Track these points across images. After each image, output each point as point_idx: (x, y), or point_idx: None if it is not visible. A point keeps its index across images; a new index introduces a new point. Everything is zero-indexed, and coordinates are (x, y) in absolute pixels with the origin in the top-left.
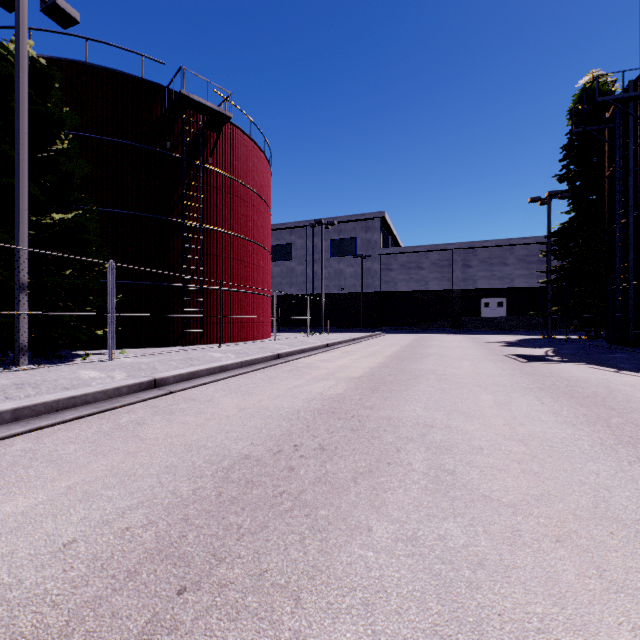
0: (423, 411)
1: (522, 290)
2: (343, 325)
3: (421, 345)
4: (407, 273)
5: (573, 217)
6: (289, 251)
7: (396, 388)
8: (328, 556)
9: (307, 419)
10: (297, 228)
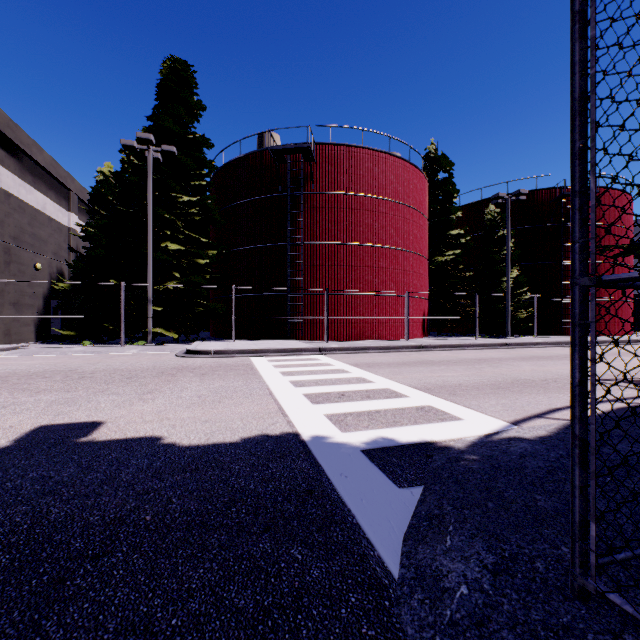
0: None
1: None
2: None
3: None
4: None
5: None
6: None
7: None
8: None
9: None
10: None
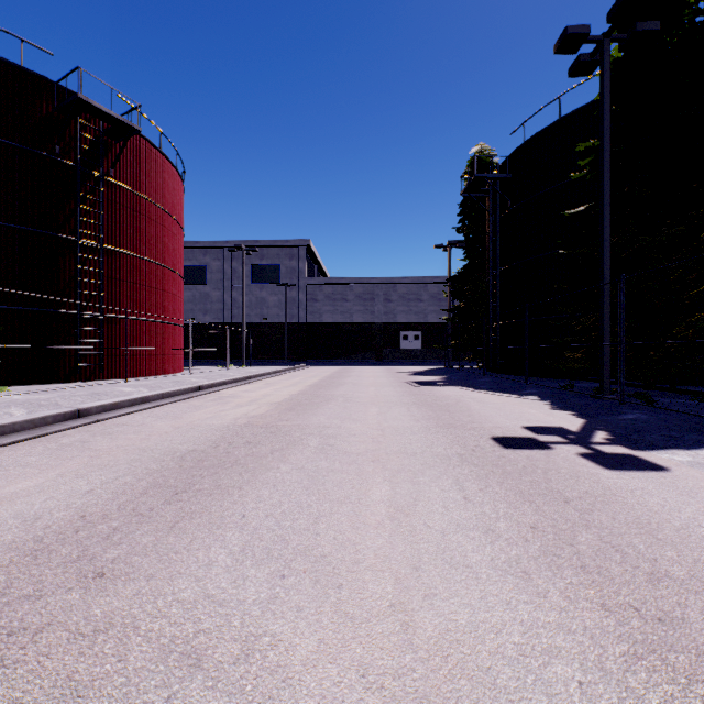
0: (326, 420)
1: (435, 325)
2: (266, 358)
3: (341, 376)
4: (333, 304)
5: (466, 265)
6: (203, 274)
7: (309, 408)
8: (256, 477)
9: (236, 429)
10: (213, 248)
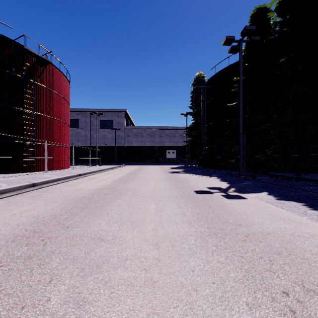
0: (134, 186)
1: (181, 147)
2: (106, 161)
3: (140, 169)
4: (137, 138)
5: (193, 122)
6: (77, 123)
7: (127, 182)
8: (110, 204)
9: (99, 190)
10: (82, 112)
